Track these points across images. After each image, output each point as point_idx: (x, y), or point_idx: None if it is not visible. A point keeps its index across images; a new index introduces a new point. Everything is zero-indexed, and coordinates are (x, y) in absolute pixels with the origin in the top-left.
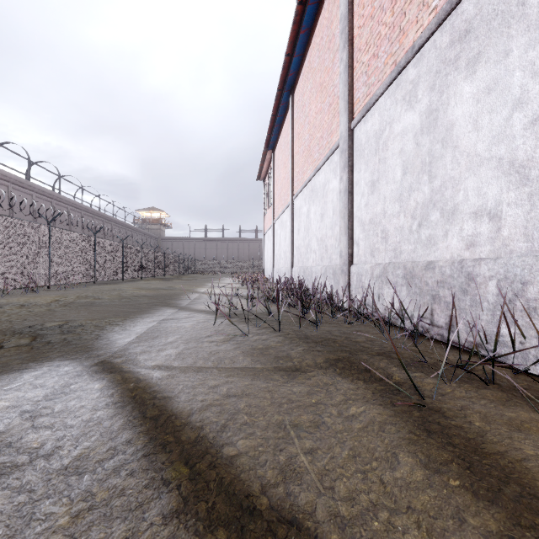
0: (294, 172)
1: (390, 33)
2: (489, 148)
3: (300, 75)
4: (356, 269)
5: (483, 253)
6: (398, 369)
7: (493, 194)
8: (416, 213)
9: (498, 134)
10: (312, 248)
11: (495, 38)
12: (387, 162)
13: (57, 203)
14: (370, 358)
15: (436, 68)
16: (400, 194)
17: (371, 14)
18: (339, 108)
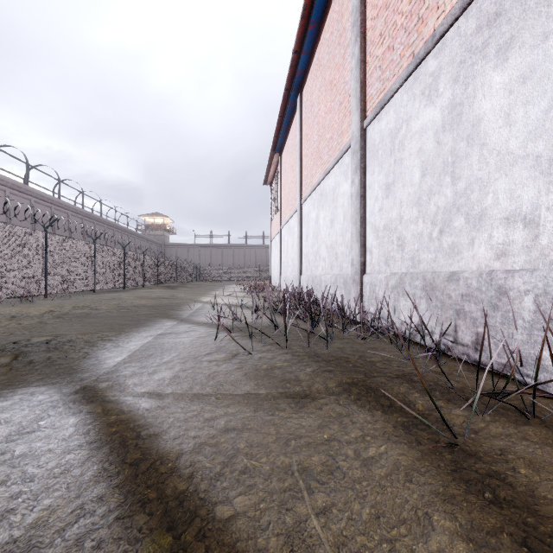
0: (302, 175)
1: (407, 22)
2: (524, 145)
3: (308, 73)
4: (369, 279)
5: (517, 264)
6: (421, 395)
7: (529, 196)
8: (437, 218)
9: (536, 128)
10: (321, 255)
11: (532, 19)
12: (404, 163)
13: (57, 208)
14: (389, 382)
15: (460, 58)
16: (418, 198)
17: (386, 4)
18: (351, 106)
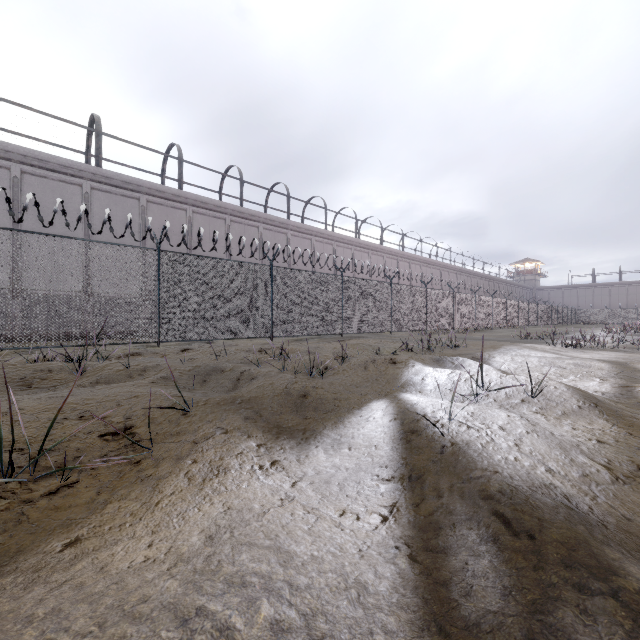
0: None
1: None
2: None
3: None
4: None
5: None
6: None
7: None
8: None
9: None
10: None
11: None
12: None
13: (472, 277)
14: None
15: None
16: None
17: None
18: None
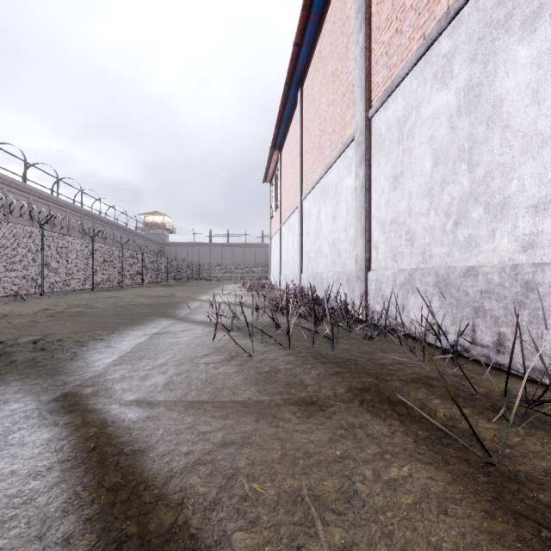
0: (303, 171)
1: (417, 2)
2: None
3: (309, 67)
4: (375, 276)
5: (547, 257)
6: (442, 403)
7: None
8: (451, 210)
9: None
10: (322, 252)
11: None
12: (413, 153)
13: (55, 206)
14: (404, 387)
15: (479, 34)
16: (430, 189)
17: None
18: (355, 96)
